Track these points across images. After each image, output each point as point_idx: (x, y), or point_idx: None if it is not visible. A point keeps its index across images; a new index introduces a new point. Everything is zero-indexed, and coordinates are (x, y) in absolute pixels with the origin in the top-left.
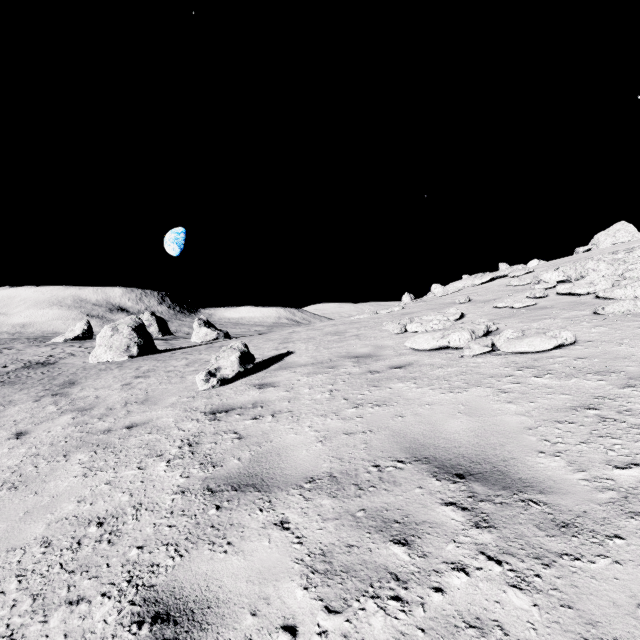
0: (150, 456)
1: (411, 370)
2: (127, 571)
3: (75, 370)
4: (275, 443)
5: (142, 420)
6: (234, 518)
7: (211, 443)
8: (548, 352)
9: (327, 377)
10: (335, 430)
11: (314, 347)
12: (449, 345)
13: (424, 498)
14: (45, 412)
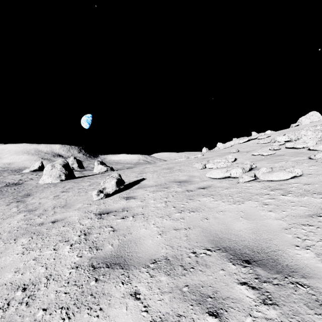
0: (61, 241)
1: (210, 190)
2: None
3: (31, 187)
4: (133, 234)
5: (61, 218)
6: (105, 289)
7: (97, 233)
8: (287, 180)
9: (163, 193)
10: (168, 227)
11: (156, 176)
12: (230, 176)
13: (226, 278)
14: (10, 212)
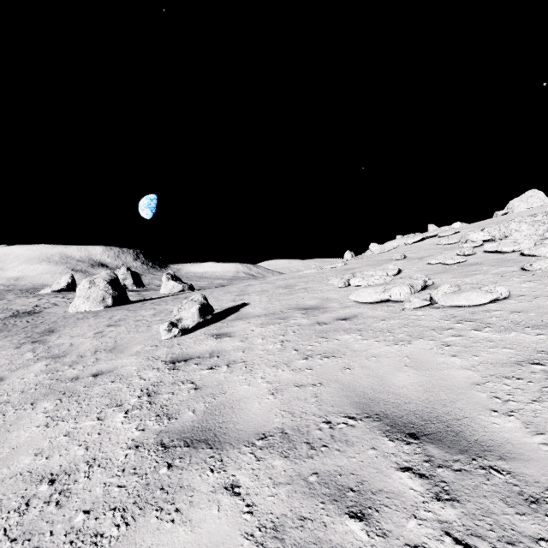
0: (110, 406)
1: (356, 322)
2: (69, 541)
3: (56, 319)
4: (229, 395)
5: (108, 368)
6: (184, 479)
7: (168, 393)
8: (484, 306)
9: (279, 328)
10: (286, 382)
11: (267, 299)
12: (390, 298)
13: (378, 461)
14: (22, 359)
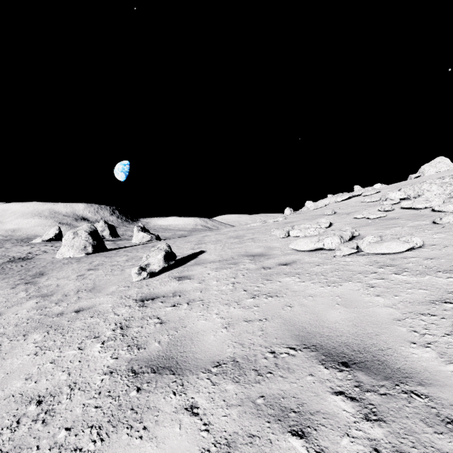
0: (89, 337)
1: (295, 267)
2: None
3: (45, 264)
4: (189, 328)
5: (88, 305)
6: (151, 401)
7: (138, 327)
8: (402, 253)
9: (230, 272)
10: (237, 317)
11: (220, 247)
12: (323, 247)
13: (315, 386)
14: (17, 297)
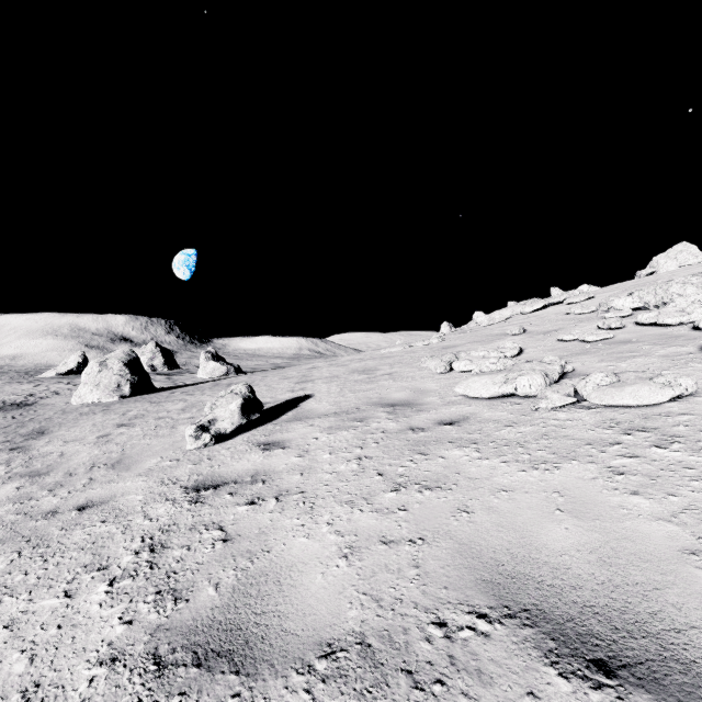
0: (90, 568)
1: (468, 428)
2: None
3: (52, 414)
4: (275, 555)
5: (102, 496)
6: None
7: (182, 547)
8: (659, 406)
9: (354, 435)
10: (367, 533)
11: (338, 389)
12: (516, 392)
13: None
14: None
